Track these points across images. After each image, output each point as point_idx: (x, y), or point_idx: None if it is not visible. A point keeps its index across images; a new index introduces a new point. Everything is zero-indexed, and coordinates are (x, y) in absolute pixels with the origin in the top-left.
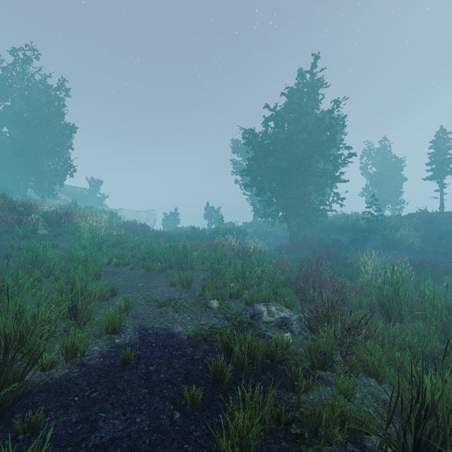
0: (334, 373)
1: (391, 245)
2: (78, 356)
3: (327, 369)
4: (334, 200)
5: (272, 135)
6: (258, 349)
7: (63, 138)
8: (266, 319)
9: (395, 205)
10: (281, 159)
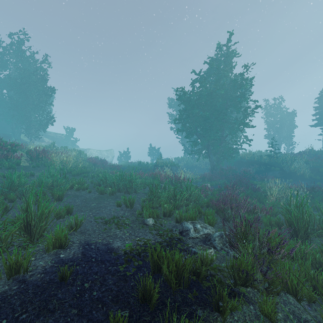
0: (255, 289)
1: (287, 175)
2: (22, 271)
3: (248, 285)
4: (244, 141)
5: (198, 92)
6: (184, 267)
7: (46, 97)
8: (193, 235)
9: (288, 145)
10: (204, 110)
